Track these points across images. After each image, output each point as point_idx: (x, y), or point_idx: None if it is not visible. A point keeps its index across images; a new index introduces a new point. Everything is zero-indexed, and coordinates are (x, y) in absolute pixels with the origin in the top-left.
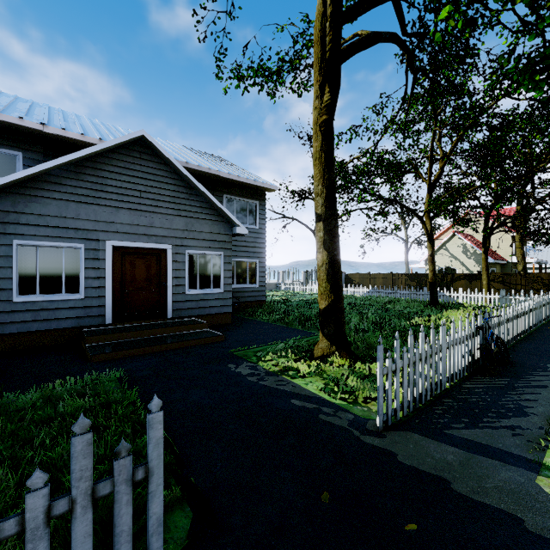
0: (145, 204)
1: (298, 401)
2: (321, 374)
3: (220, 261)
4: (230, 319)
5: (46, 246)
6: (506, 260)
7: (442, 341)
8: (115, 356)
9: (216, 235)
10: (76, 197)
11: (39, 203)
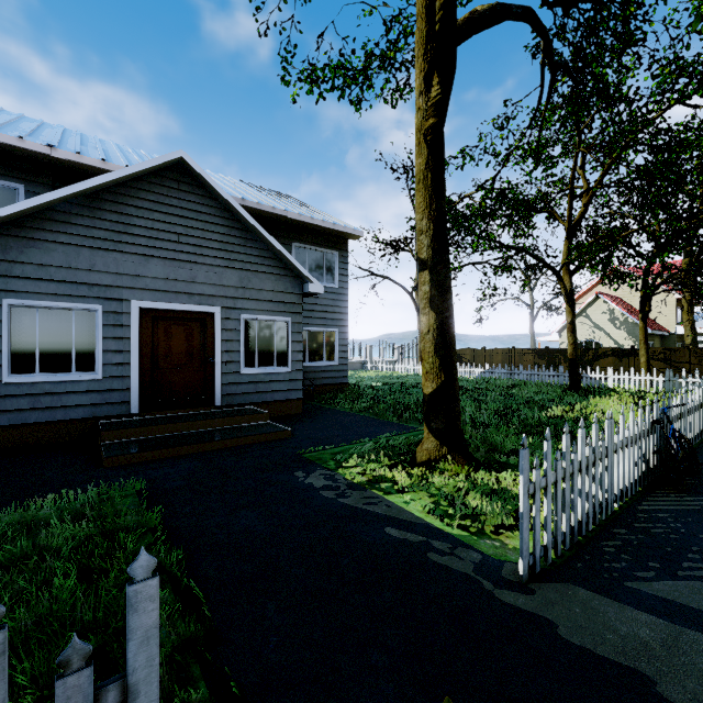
0: (185, 251)
1: (396, 530)
2: (428, 487)
3: (287, 330)
4: (300, 407)
5: (49, 307)
6: (668, 331)
7: (608, 442)
8: (139, 458)
9: (282, 294)
10: (91, 241)
11: (40, 248)
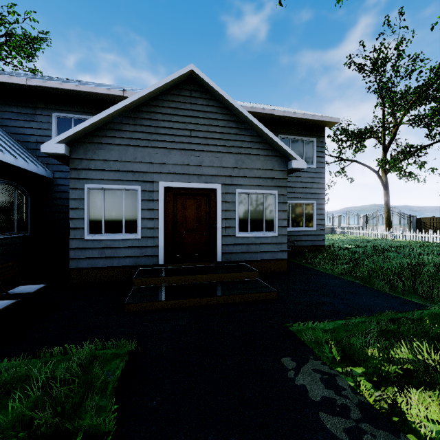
0: (195, 143)
1: None
2: None
3: (273, 201)
4: (285, 266)
5: (110, 189)
6: None
7: None
8: (150, 306)
9: (269, 171)
10: (134, 141)
11: (105, 149)
